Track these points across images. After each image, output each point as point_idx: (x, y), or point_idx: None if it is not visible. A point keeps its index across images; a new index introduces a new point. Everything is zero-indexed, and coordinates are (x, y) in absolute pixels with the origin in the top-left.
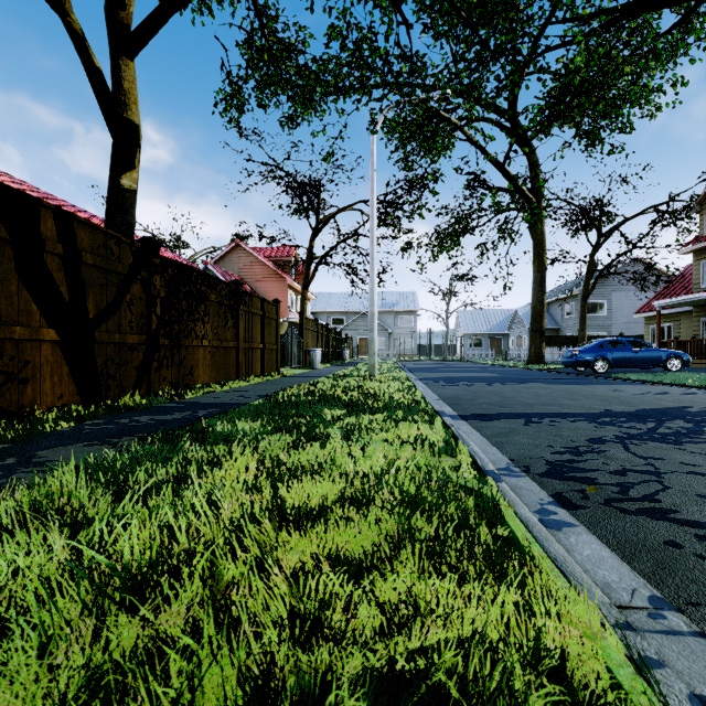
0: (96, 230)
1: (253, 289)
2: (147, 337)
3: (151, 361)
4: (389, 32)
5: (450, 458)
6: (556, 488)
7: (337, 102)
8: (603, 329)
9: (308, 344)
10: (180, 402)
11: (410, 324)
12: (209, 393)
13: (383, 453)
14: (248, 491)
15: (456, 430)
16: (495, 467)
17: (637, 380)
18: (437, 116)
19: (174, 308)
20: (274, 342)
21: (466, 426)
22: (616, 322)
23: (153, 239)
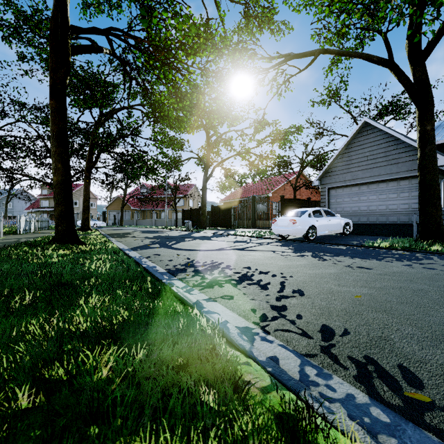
0: None
1: None
2: None
3: None
4: None
5: None
6: None
7: None
8: (11, 213)
9: None
10: None
11: None
12: None
13: None
14: None
15: None
16: None
17: None
18: None
19: None
20: None
21: None
22: (16, 211)
23: None
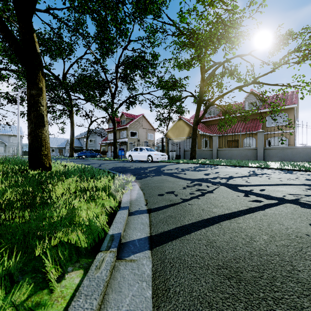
0: None
1: None
2: None
3: None
4: None
5: None
6: None
7: None
8: (94, 147)
9: None
10: None
11: None
12: None
13: None
14: None
15: None
16: None
17: (87, 159)
18: None
19: None
20: None
21: None
22: (98, 145)
23: None
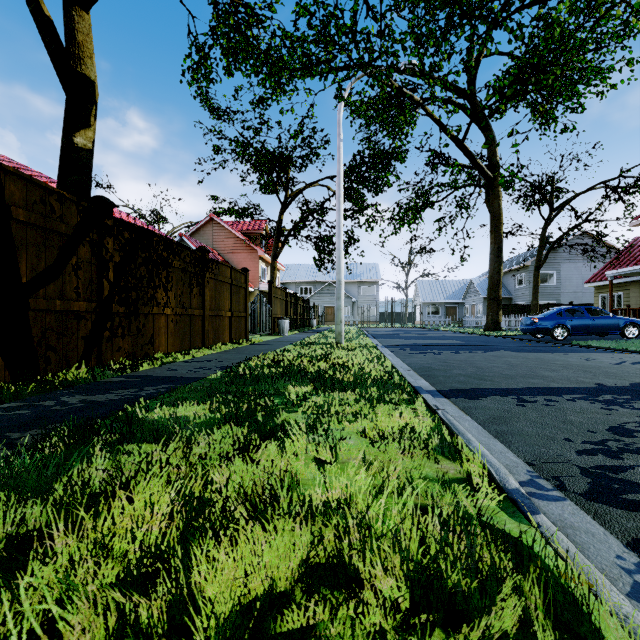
0: (31, 183)
1: (226, 260)
2: (97, 304)
3: (102, 330)
4: (355, 8)
5: (449, 462)
6: (626, 527)
7: (304, 78)
8: (553, 298)
9: (277, 312)
10: (131, 375)
11: (373, 294)
12: (168, 363)
13: (364, 468)
14: (124, 591)
15: (444, 415)
16: (515, 478)
17: (600, 347)
18: (400, 93)
19: (131, 274)
20: (242, 310)
21: (450, 406)
22: (565, 291)
23: (105, 199)
